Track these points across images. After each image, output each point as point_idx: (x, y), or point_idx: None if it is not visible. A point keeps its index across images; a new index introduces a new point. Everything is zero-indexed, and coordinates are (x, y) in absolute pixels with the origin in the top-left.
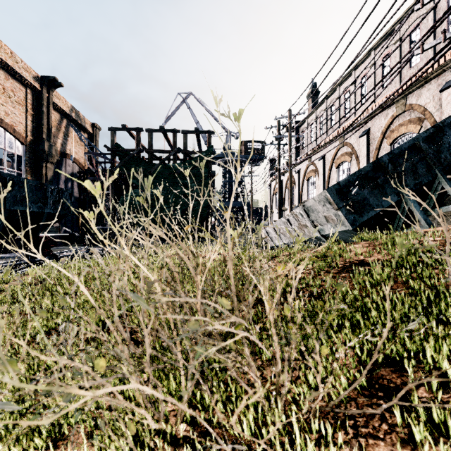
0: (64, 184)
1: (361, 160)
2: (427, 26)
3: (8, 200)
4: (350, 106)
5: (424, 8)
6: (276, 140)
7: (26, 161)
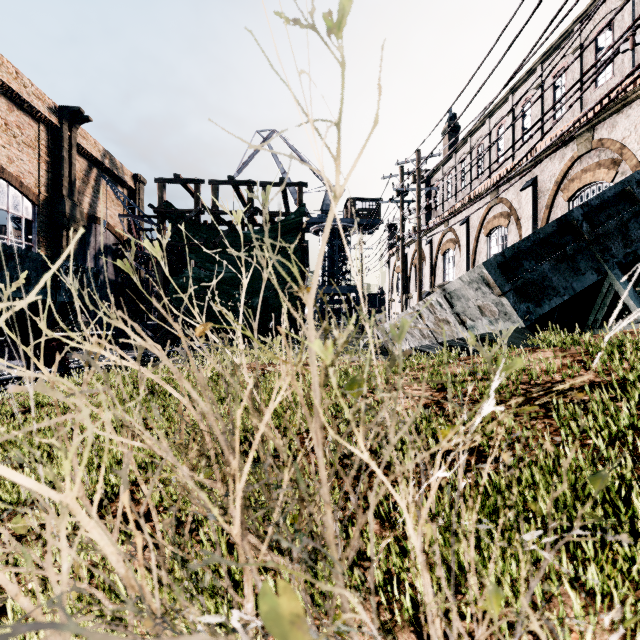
0: (94, 262)
1: (523, 223)
2: (622, 25)
3: None
4: (506, 145)
5: None
6: (398, 195)
7: (38, 228)
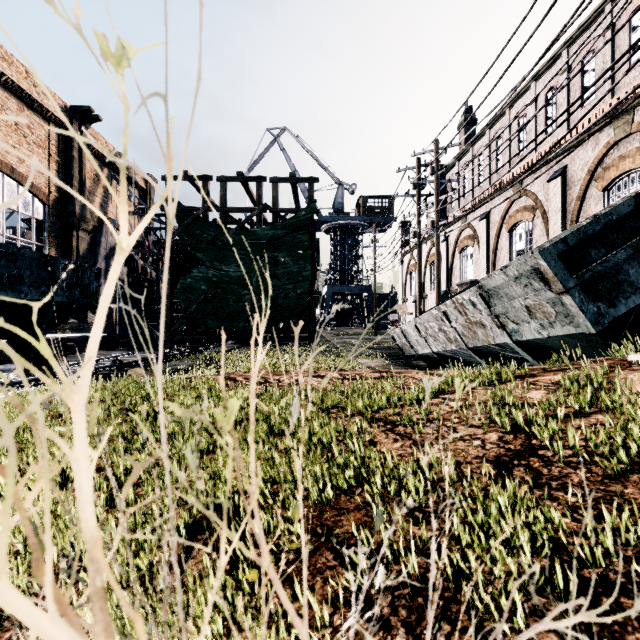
0: (104, 262)
1: (551, 217)
2: None
3: None
4: (527, 137)
5: None
6: (414, 189)
7: (49, 229)
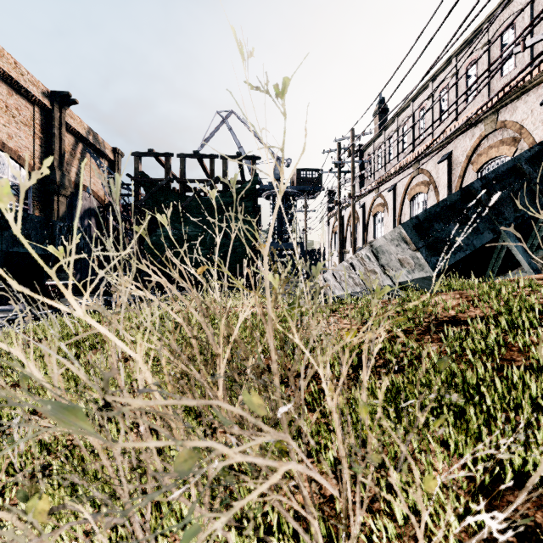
0: (79, 222)
1: (440, 191)
2: (522, 25)
3: (6, 240)
4: (426, 125)
5: (519, 3)
6: (336, 167)
7: (33, 194)
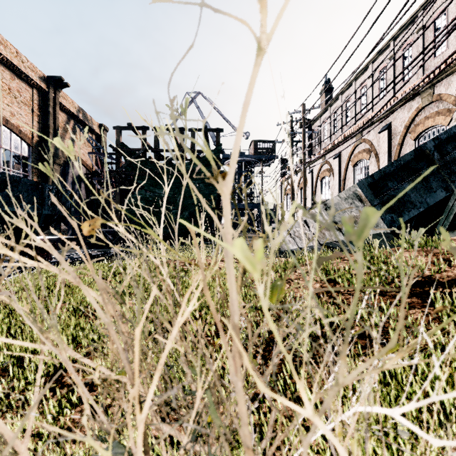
0: (71, 186)
1: (381, 157)
2: (454, 11)
3: None
4: (367, 101)
5: None
6: (289, 137)
7: (32, 163)
